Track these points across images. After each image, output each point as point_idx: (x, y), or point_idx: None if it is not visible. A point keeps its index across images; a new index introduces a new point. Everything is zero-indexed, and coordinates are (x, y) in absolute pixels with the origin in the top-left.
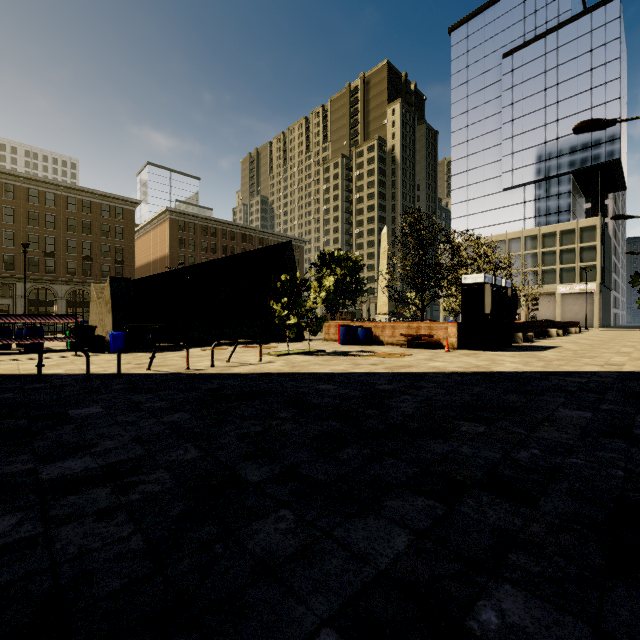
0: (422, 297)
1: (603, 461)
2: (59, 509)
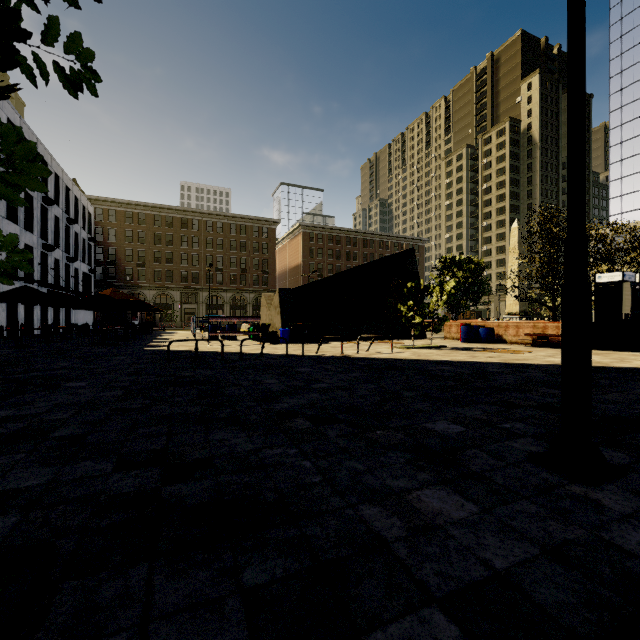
0: (553, 296)
1: (632, 408)
2: (331, 394)
